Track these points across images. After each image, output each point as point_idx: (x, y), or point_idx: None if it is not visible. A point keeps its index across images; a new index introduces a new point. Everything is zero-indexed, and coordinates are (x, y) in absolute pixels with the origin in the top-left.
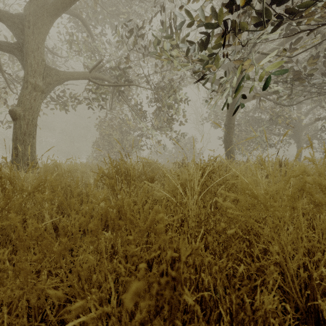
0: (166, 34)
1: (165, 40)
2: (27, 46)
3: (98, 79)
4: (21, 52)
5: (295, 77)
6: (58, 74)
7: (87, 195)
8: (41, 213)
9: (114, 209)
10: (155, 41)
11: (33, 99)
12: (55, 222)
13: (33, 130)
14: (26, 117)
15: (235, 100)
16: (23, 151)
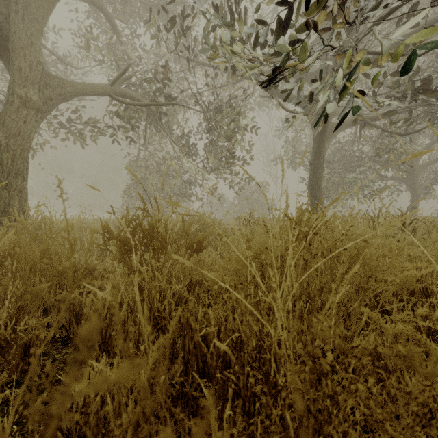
0: (226, 20)
1: (224, 26)
2: (13, 40)
3: (125, 96)
4: (6, 50)
5: (419, 89)
6: (64, 84)
7: (88, 271)
8: (4, 303)
9: (124, 304)
10: (208, 24)
11: (23, 120)
12: (3, 333)
13: (23, 167)
14: (11, 147)
15: (326, 126)
16: (6, 199)
